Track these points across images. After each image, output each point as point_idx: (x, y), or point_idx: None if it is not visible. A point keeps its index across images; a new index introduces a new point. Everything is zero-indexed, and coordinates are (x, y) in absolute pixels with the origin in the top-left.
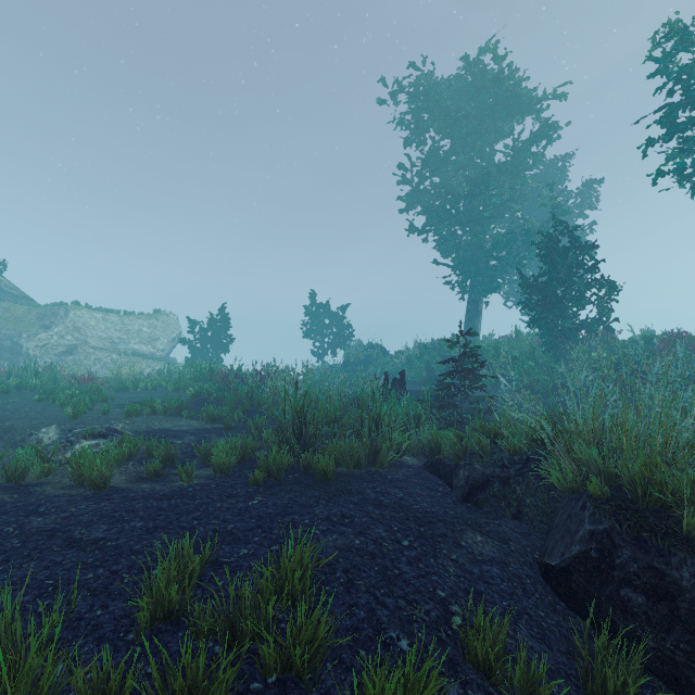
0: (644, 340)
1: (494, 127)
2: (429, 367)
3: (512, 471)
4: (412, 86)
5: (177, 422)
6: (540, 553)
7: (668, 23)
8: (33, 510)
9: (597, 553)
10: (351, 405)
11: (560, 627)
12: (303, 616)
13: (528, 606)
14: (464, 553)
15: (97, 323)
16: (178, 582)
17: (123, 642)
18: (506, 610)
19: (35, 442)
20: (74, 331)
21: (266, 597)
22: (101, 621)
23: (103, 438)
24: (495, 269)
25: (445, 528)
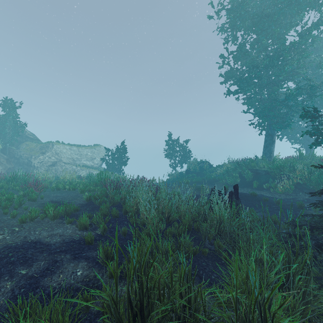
0: None
1: (285, 22)
2: (241, 176)
3: None
4: (230, 0)
5: (55, 230)
6: None
7: None
8: None
9: None
10: (198, 216)
11: None
12: None
13: None
14: None
15: (66, 151)
16: None
17: None
18: None
19: None
20: (55, 155)
21: None
22: None
23: None
24: (286, 114)
25: None
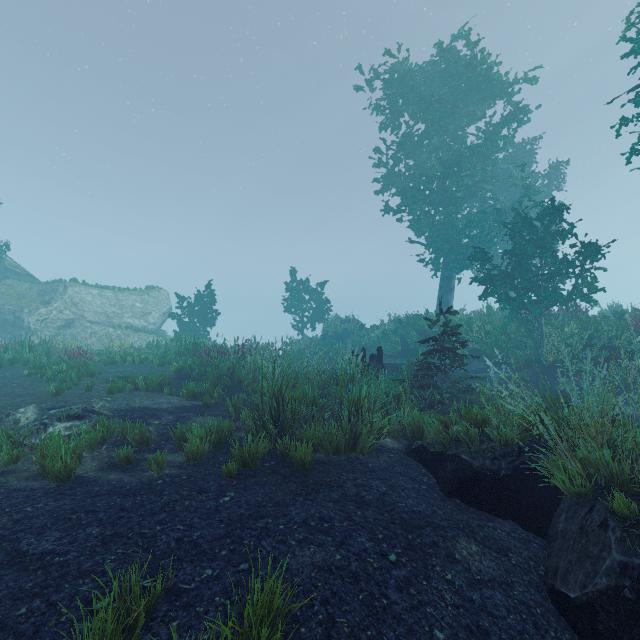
0: (615, 315)
1: (466, 111)
2: (404, 341)
3: (503, 464)
4: (387, 72)
5: (158, 400)
6: (545, 569)
7: None
8: None
9: (634, 594)
10: (329, 382)
11: None
12: None
13: None
14: (459, 570)
15: (93, 298)
16: (117, 636)
17: None
18: None
19: (12, 422)
20: (72, 306)
21: None
22: None
23: (79, 419)
24: (467, 247)
25: (435, 534)
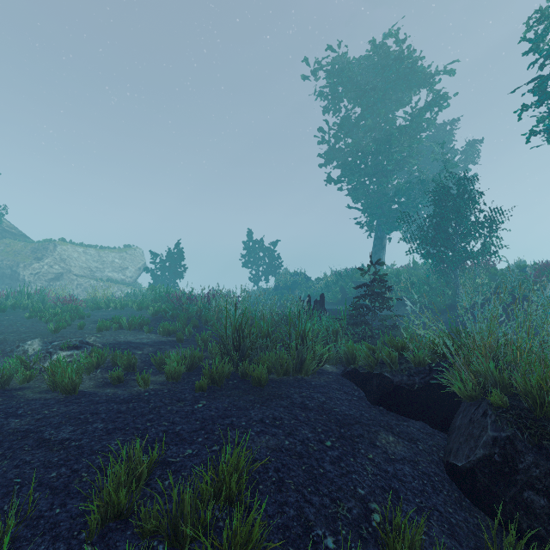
0: (518, 269)
1: (396, 97)
2: (343, 291)
3: (417, 379)
4: (329, 64)
5: (139, 336)
6: (444, 452)
7: (540, 9)
8: (12, 413)
9: (501, 457)
10: (280, 322)
11: (467, 522)
12: (238, 521)
13: (437, 503)
14: (379, 452)
15: (79, 255)
16: (128, 484)
17: (76, 540)
18: (422, 513)
19: (21, 352)
20: (60, 262)
21: (206, 499)
22: (58, 519)
23: (77, 349)
24: (397, 212)
25: (362, 429)
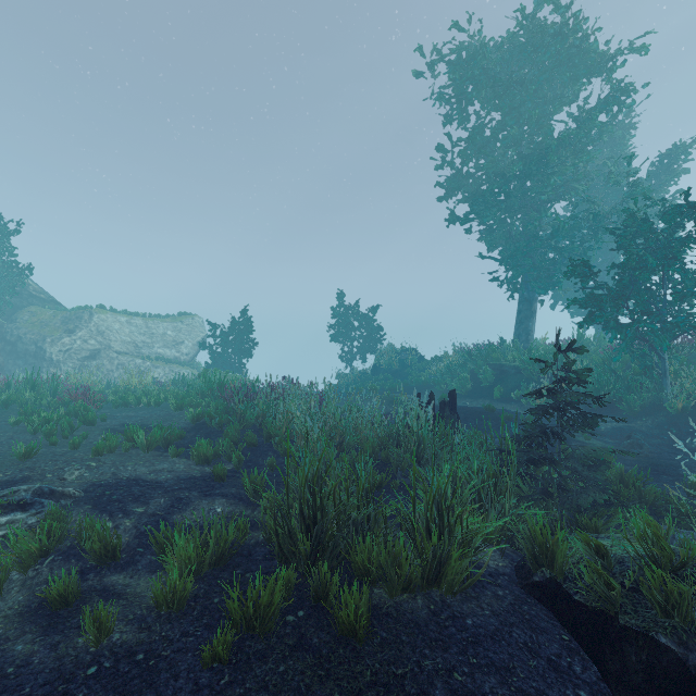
0: None
1: (552, 95)
2: (474, 377)
3: None
4: (454, 50)
5: (158, 465)
6: None
7: None
8: None
9: None
10: (387, 440)
11: None
12: None
13: None
14: None
15: (121, 326)
16: None
17: None
18: None
19: None
20: (97, 335)
21: None
22: None
23: (22, 510)
24: (554, 262)
25: None
